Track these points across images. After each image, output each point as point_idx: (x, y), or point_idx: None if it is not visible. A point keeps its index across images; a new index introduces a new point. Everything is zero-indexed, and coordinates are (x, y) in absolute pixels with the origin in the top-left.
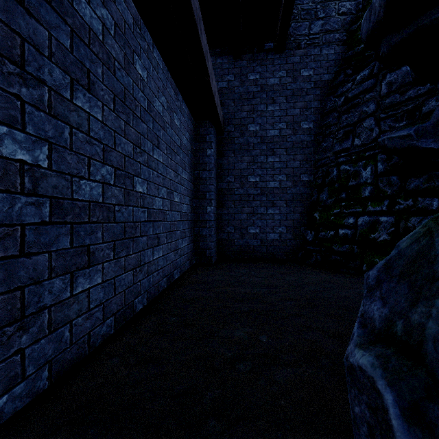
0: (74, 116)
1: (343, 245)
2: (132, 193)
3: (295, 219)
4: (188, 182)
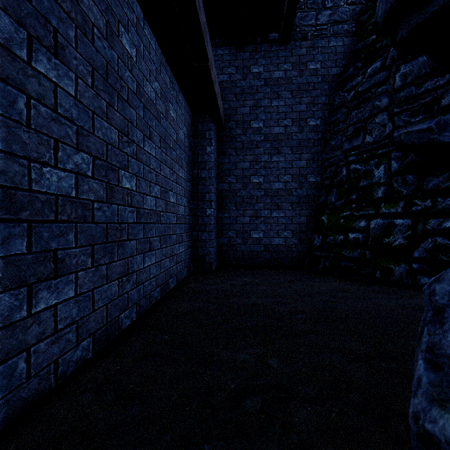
0: (33, 84)
1: (354, 251)
2: (116, 188)
3: (302, 223)
4: (186, 181)
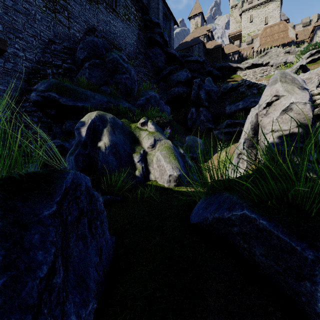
0: None
1: None
2: None
3: None
4: None
